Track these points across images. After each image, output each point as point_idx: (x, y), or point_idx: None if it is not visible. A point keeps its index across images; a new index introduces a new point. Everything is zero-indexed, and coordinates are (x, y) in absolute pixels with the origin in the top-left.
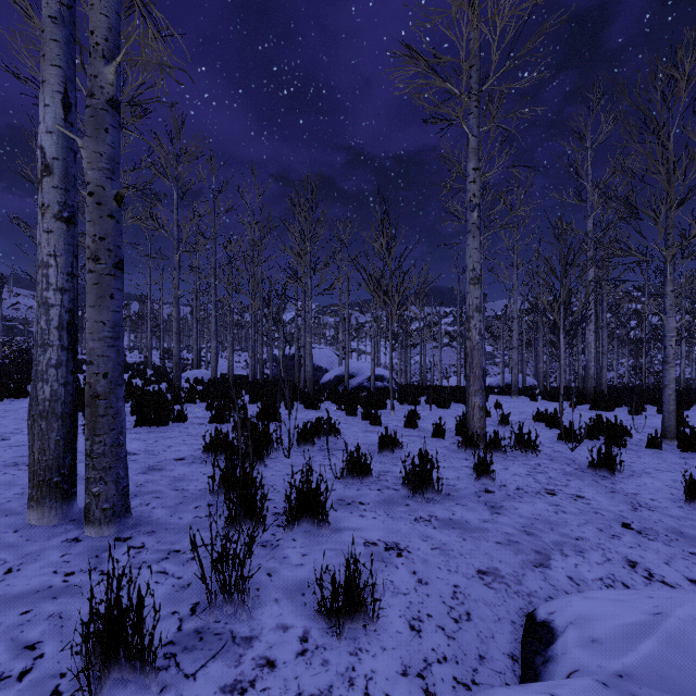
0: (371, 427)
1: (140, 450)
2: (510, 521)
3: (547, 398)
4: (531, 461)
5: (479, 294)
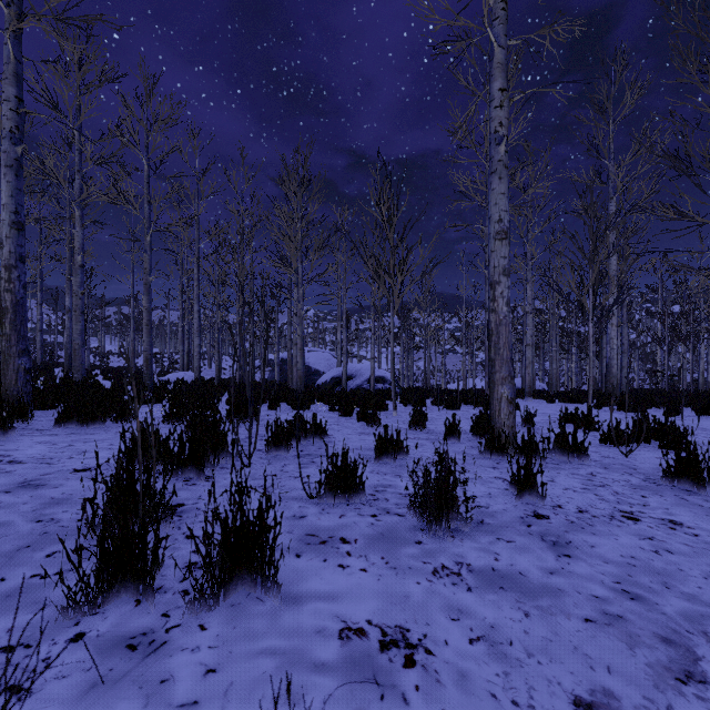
0: (368, 429)
1: (33, 457)
2: (592, 571)
3: (565, 400)
4: (580, 470)
5: (507, 252)
